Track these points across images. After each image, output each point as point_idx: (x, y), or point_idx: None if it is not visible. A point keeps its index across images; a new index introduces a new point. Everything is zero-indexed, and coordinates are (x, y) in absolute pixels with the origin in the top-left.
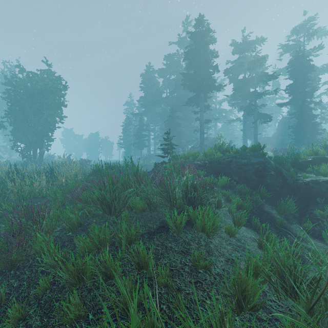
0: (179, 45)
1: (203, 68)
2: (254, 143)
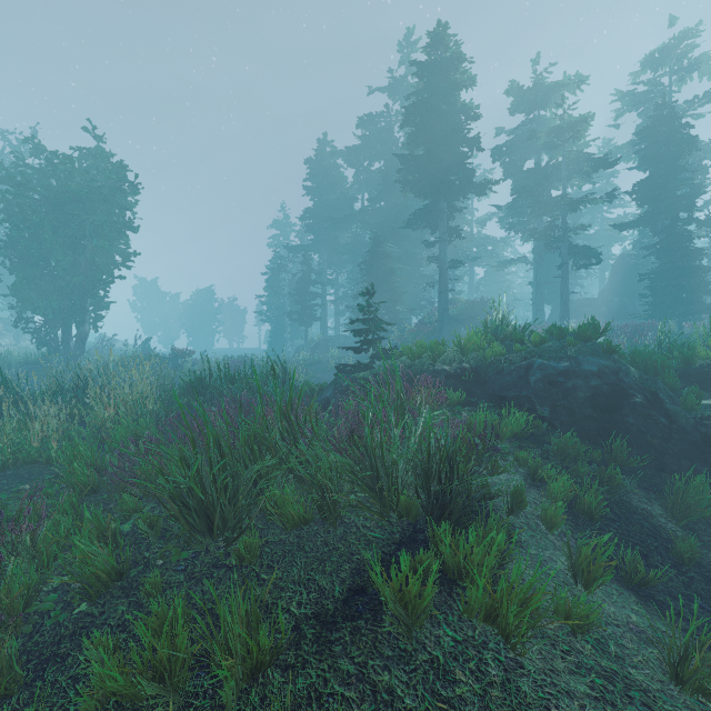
0: (390, 94)
1: (446, 143)
2: (561, 314)
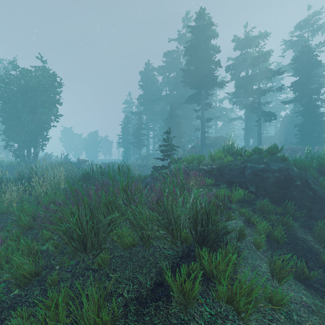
0: (178, 42)
1: (204, 64)
2: (258, 143)
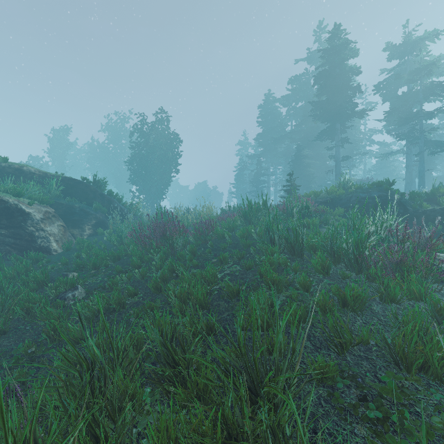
0: (308, 61)
1: (339, 92)
2: (419, 184)
